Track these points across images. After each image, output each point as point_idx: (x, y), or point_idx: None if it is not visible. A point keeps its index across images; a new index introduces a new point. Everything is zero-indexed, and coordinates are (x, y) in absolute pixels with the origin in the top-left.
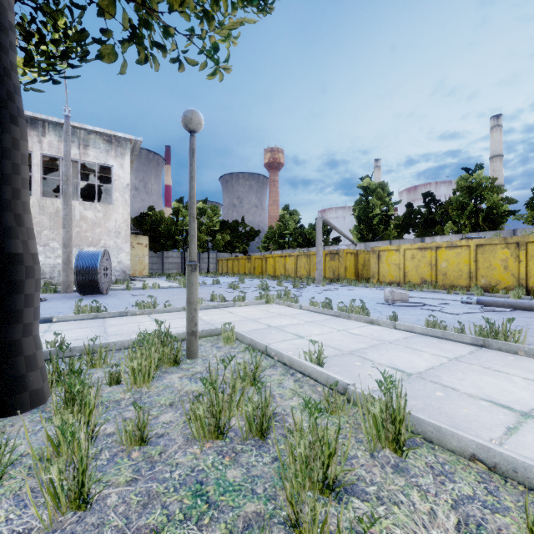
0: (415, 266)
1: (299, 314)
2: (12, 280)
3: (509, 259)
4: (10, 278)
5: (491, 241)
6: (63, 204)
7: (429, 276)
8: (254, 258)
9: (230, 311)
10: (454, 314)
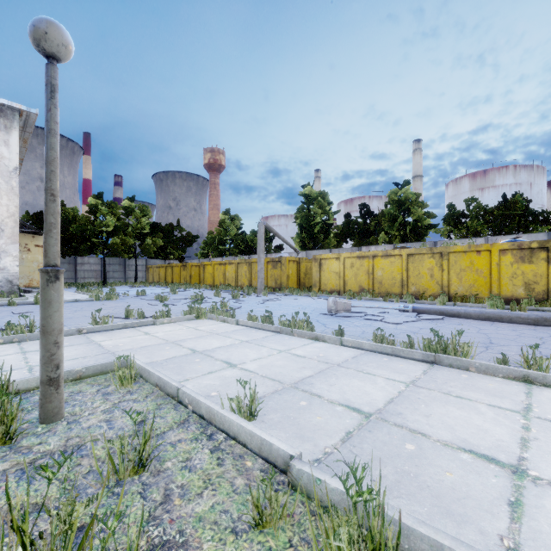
0: (354, 274)
1: (235, 332)
2: None
3: (434, 267)
4: None
5: (419, 251)
6: None
7: (366, 284)
8: (191, 265)
9: (147, 331)
10: (395, 324)
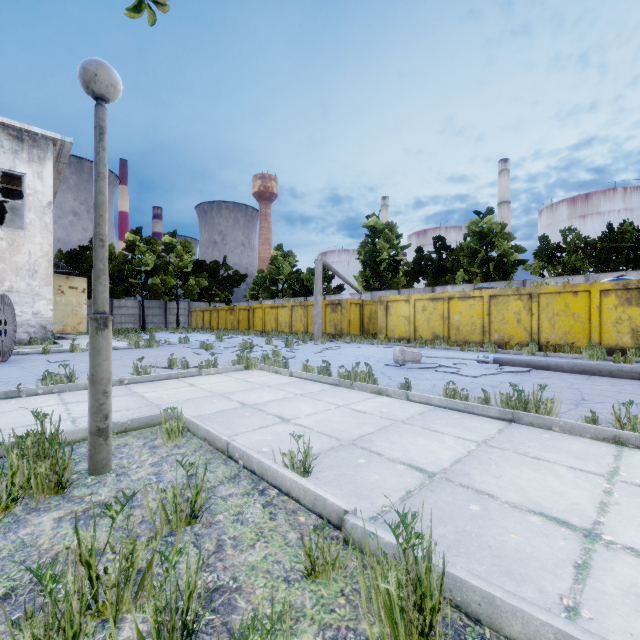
0: (426, 319)
1: (288, 384)
2: None
3: (522, 311)
4: None
5: (504, 292)
6: None
7: (441, 331)
8: (239, 309)
9: (192, 383)
10: (472, 377)
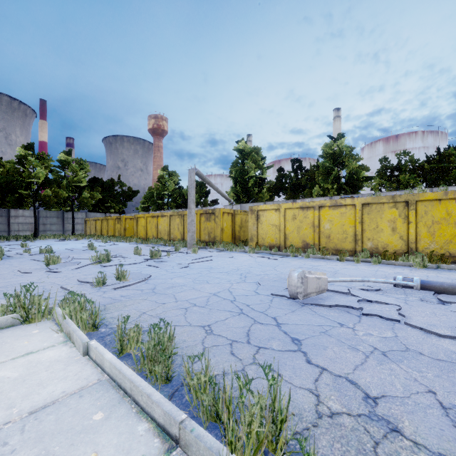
0: (296, 228)
1: (19, 437)
2: None
3: (397, 219)
4: None
5: (378, 200)
6: None
7: (311, 239)
8: (125, 218)
9: None
10: (453, 339)
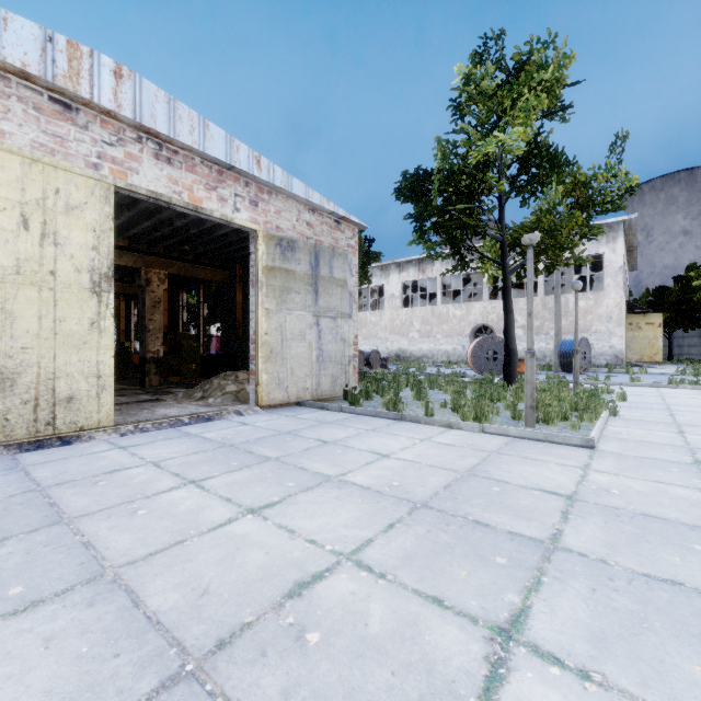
0: None
1: None
2: (510, 356)
3: None
4: (510, 355)
5: None
6: (554, 303)
7: None
8: None
9: (660, 389)
10: None
